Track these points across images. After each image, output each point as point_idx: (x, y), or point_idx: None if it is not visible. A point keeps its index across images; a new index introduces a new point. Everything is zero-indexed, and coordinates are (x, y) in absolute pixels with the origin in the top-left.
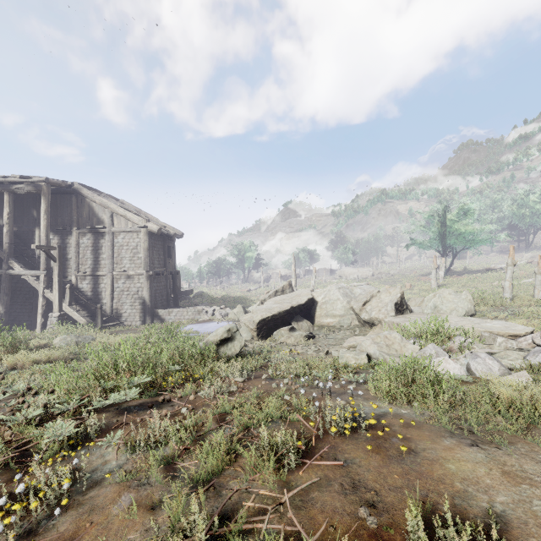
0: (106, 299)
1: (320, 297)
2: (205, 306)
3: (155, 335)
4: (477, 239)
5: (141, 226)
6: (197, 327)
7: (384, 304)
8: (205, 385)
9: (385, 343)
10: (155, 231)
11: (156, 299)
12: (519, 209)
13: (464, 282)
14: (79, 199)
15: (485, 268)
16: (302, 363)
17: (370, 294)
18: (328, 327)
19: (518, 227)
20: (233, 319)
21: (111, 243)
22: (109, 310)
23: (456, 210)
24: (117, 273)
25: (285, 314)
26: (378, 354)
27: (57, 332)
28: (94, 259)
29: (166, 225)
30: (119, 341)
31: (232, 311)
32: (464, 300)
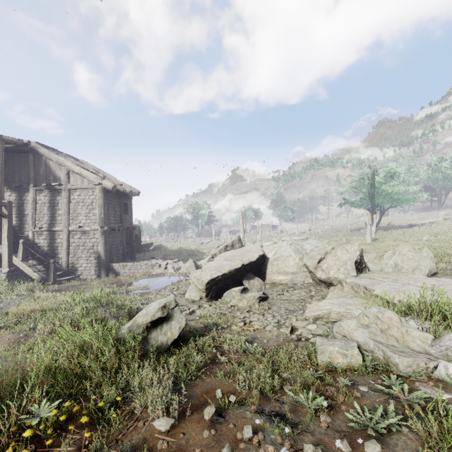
0: (62, 254)
1: (271, 254)
2: (159, 260)
3: (79, 305)
4: (403, 198)
5: (96, 183)
6: (148, 282)
7: (342, 262)
8: (93, 447)
9: (377, 327)
10: (110, 188)
11: (112, 253)
12: (433, 173)
13: (396, 237)
14: (36, 158)
15: (408, 224)
16: (266, 363)
17: (324, 251)
18: (281, 286)
19: (432, 189)
20: (184, 274)
21: (67, 199)
22: (65, 264)
23: (385, 173)
24: (73, 228)
25: (236, 272)
26: (372, 346)
27: (1, 290)
28: (50, 215)
29: (123, 183)
30: (46, 307)
31: (184, 265)
32: (426, 258)
